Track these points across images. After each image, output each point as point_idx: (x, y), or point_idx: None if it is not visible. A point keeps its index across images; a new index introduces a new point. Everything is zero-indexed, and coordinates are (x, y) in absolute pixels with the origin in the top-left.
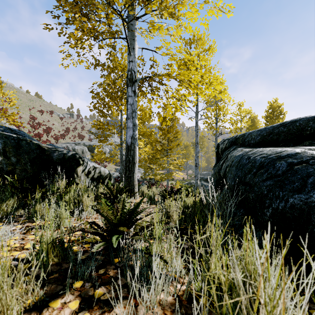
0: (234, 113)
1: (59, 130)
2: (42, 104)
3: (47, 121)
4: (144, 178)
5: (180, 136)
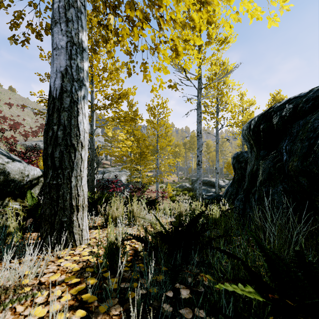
0: (234, 105)
1: (32, 126)
2: (13, 97)
3: (17, 116)
4: (131, 182)
5: (171, 135)
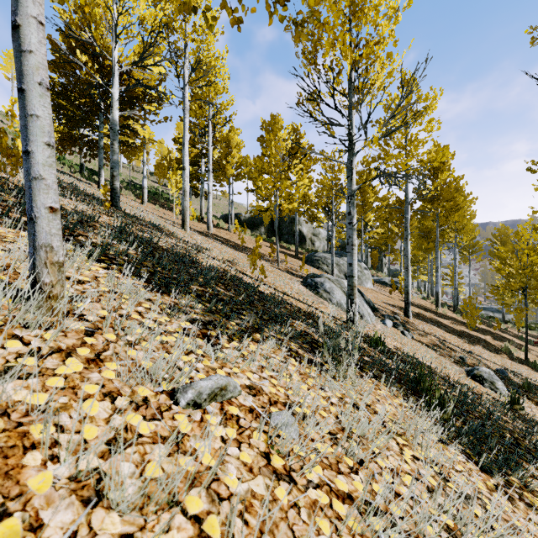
0: None
1: None
2: None
3: None
4: None
5: None
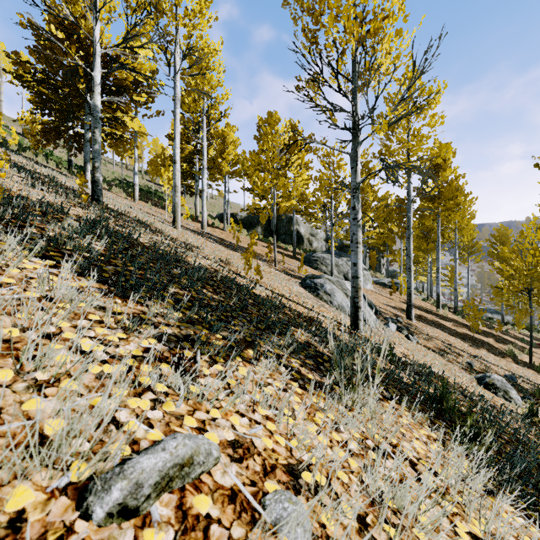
0: None
1: None
2: None
3: None
4: None
5: None
